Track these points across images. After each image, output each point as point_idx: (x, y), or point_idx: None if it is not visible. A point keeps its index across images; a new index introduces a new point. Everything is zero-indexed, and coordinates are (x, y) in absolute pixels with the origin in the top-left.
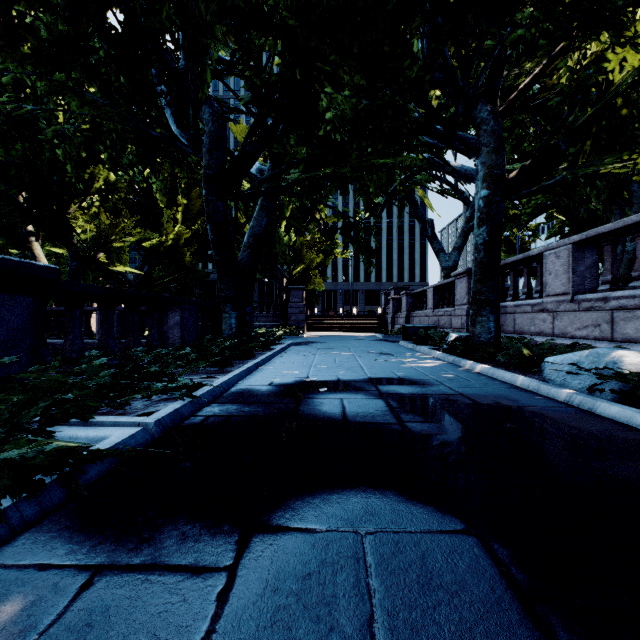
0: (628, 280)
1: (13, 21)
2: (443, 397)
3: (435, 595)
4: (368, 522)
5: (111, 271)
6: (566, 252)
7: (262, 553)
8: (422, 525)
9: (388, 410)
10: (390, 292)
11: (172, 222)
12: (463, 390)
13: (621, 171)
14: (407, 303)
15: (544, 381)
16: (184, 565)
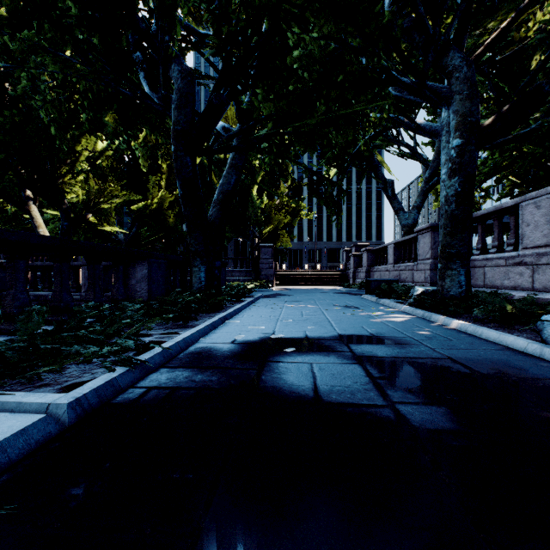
0: None
1: None
2: (430, 362)
3: None
4: None
5: (104, 232)
6: (549, 201)
7: None
8: None
9: (369, 382)
10: (351, 249)
11: (156, 188)
12: (449, 352)
13: None
14: (368, 259)
15: (546, 343)
16: None
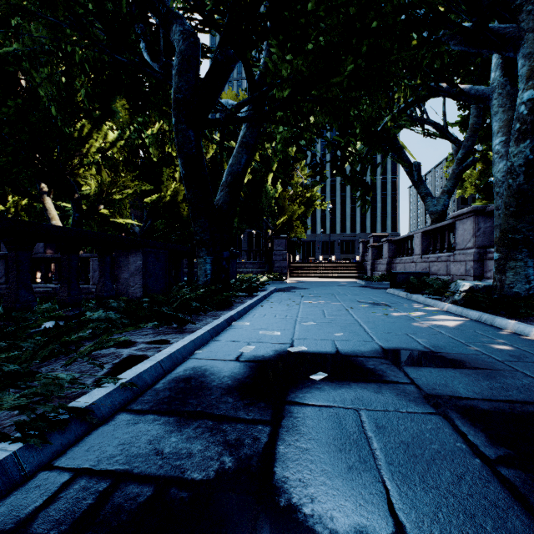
0: None
1: None
2: None
3: None
4: None
5: (121, 224)
6: None
7: None
8: None
9: (489, 476)
10: (368, 240)
11: (170, 180)
12: None
13: None
14: (389, 250)
15: None
16: None
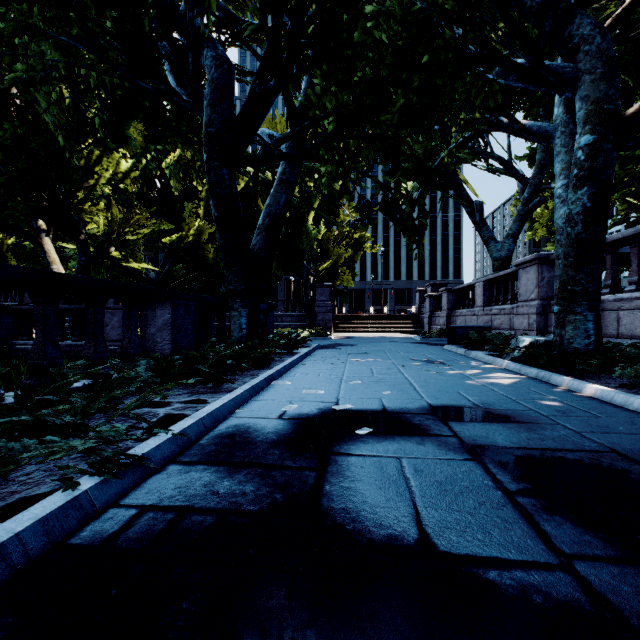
0: None
1: None
2: (589, 460)
3: None
4: None
5: (133, 269)
6: None
7: None
8: None
9: (506, 502)
10: (426, 289)
11: (193, 217)
12: (609, 440)
13: None
14: (448, 300)
15: None
16: None
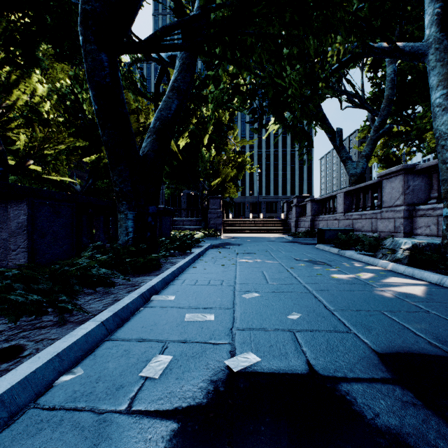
0: None
1: None
2: None
3: None
4: None
5: (61, 183)
6: None
7: None
8: None
9: None
10: (292, 200)
11: None
12: None
13: None
14: (312, 208)
15: None
16: None
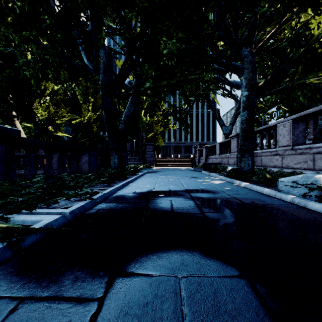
0: (319, 140)
1: (2, 5)
2: (225, 199)
3: (222, 318)
4: (183, 270)
5: (56, 136)
6: (289, 124)
7: (120, 289)
8: (214, 272)
9: (195, 206)
10: (197, 146)
11: (86, 111)
12: (235, 195)
13: (318, 81)
14: (206, 152)
15: (278, 191)
16: (73, 297)
